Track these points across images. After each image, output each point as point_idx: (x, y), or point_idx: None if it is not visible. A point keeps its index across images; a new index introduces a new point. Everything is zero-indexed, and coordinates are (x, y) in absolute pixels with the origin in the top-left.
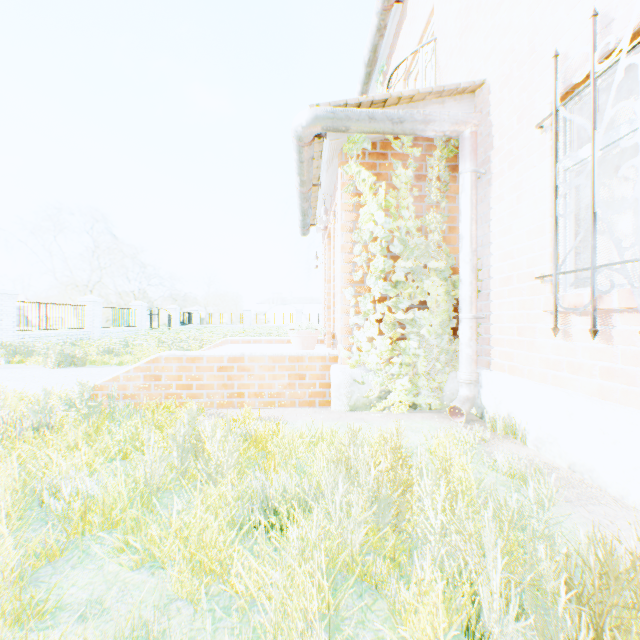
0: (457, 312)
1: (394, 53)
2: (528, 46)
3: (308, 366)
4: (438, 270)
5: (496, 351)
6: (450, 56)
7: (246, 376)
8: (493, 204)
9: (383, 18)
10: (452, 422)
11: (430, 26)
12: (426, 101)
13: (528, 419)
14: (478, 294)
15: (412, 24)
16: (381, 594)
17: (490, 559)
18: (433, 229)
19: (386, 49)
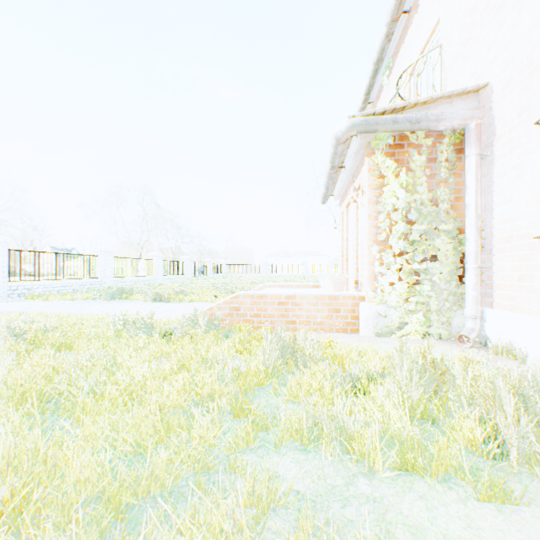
0: (462, 263)
1: (399, 52)
2: (527, 59)
3: (342, 303)
4: (446, 231)
5: (498, 294)
6: (455, 60)
7: (297, 309)
8: (495, 179)
9: (391, 27)
10: (460, 347)
11: (435, 34)
12: (437, 102)
13: (527, 344)
14: (481, 249)
15: (417, 31)
16: (433, 425)
17: (506, 398)
18: (442, 199)
19: (392, 49)
